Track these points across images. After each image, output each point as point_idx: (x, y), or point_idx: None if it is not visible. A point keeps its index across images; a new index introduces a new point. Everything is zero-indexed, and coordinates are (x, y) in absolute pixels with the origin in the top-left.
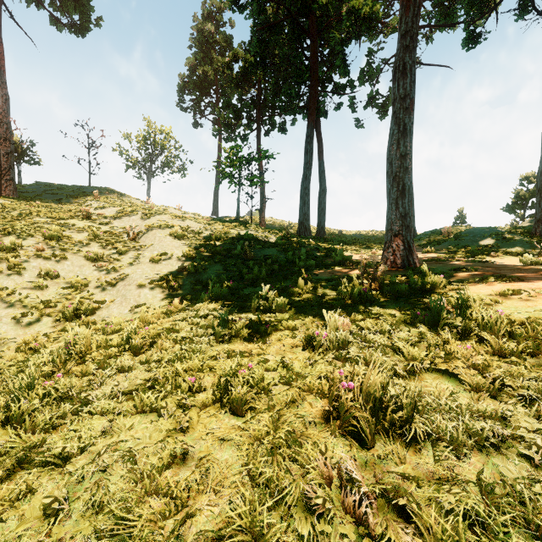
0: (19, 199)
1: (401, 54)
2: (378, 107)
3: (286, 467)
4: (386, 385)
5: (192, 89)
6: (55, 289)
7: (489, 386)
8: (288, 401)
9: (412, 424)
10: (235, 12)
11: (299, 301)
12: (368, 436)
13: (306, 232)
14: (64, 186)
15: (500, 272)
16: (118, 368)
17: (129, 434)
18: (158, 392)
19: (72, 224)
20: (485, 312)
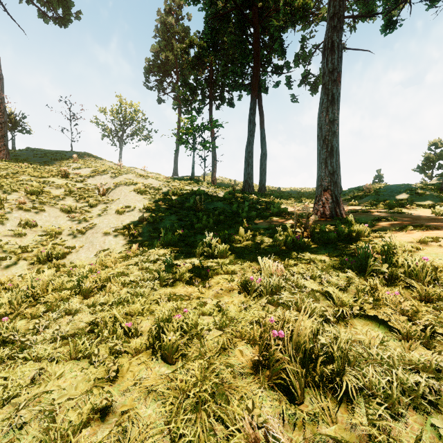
0: (11, 161)
1: (330, 34)
2: (310, 84)
3: (211, 425)
4: (317, 333)
5: (156, 71)
6: (33, 236)
7: (421, 335)
8: (220, 348)
9: (343, 377)
10: (190, 4)
11: (239, 247)
12: (298, 391)
13: (250, 189)
14: (50, 151)
15: (417, 221)
16: (66, 311)
17: (57, 384)
18: (96, 337)
19: (51, 182)
20: (410, 259)
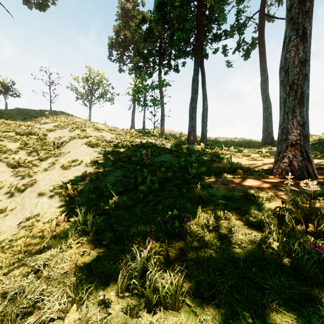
0: None
1: None
2: (244, 50)
3: None
4: None
5: (117, 46)
6: None
7: None
8: None
9: None
10: None
11: (200, 256)
12: None
13: (194, 140)
14: (32, 110)
15: None
16: None
17: None
18: None
19: (11, 136)
20: None
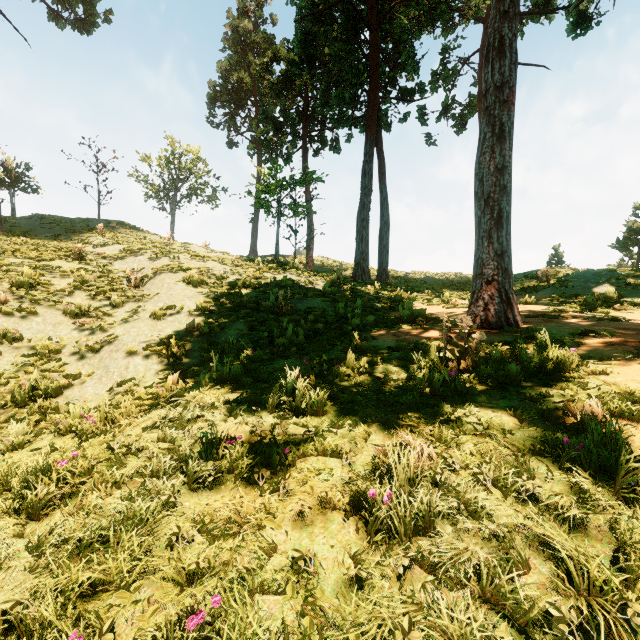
0: (2, 235)
1: (497, 24)
2: (455, 118)
3: None
4: None
5: (225, 100)
6: (12, 357)
7: None
8: None
9: None
10: None
11: (347, 390)
12: None
13: (364, 275)
14: (66, 219)
15: None
16: None
17: None
18: None
19: (56, 267)
20: None
